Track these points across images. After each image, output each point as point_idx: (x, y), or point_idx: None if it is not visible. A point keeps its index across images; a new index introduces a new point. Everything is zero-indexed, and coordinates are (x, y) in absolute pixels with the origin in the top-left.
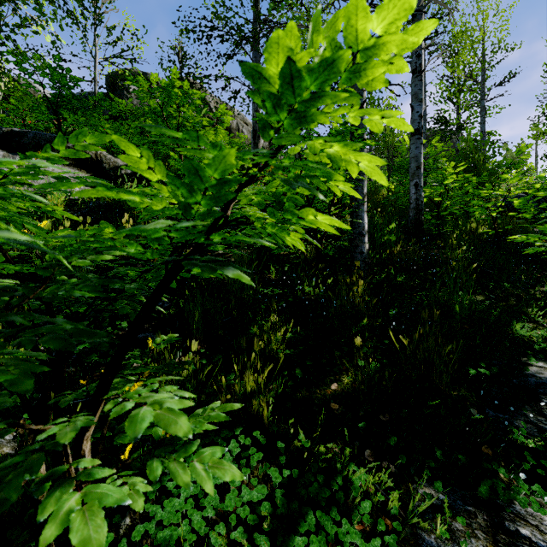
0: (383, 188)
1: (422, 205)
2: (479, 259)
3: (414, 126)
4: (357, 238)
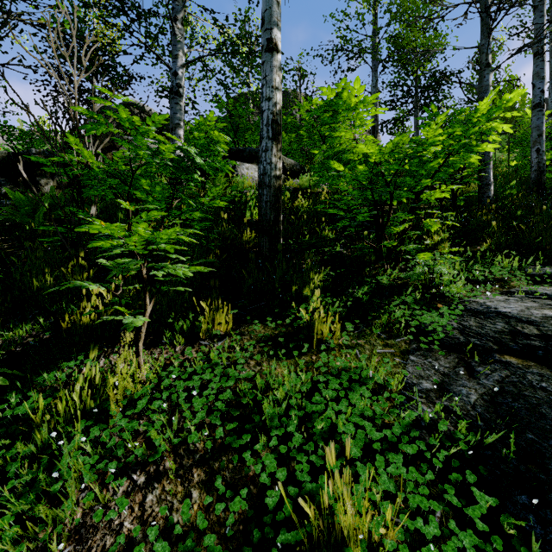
0: (501, 165)
1: (544, 167)
2: None
3: (536, 100)
4: (485, 187)
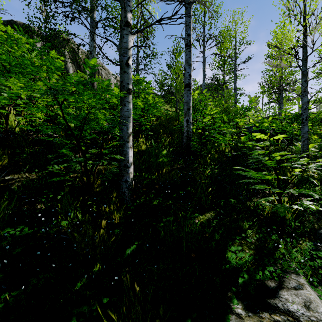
0: (181, 116)
1: (191, 134)
2: (222, 174)
3: (186, 81)
4: (123, 169)
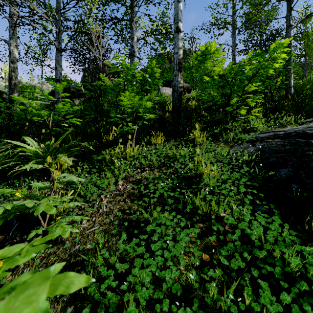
0: None
1: None
2: None
3: None
4: (288, 89)
